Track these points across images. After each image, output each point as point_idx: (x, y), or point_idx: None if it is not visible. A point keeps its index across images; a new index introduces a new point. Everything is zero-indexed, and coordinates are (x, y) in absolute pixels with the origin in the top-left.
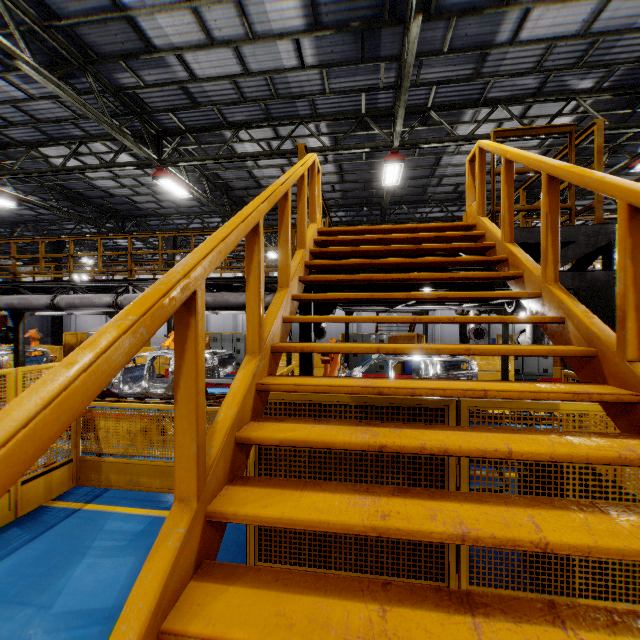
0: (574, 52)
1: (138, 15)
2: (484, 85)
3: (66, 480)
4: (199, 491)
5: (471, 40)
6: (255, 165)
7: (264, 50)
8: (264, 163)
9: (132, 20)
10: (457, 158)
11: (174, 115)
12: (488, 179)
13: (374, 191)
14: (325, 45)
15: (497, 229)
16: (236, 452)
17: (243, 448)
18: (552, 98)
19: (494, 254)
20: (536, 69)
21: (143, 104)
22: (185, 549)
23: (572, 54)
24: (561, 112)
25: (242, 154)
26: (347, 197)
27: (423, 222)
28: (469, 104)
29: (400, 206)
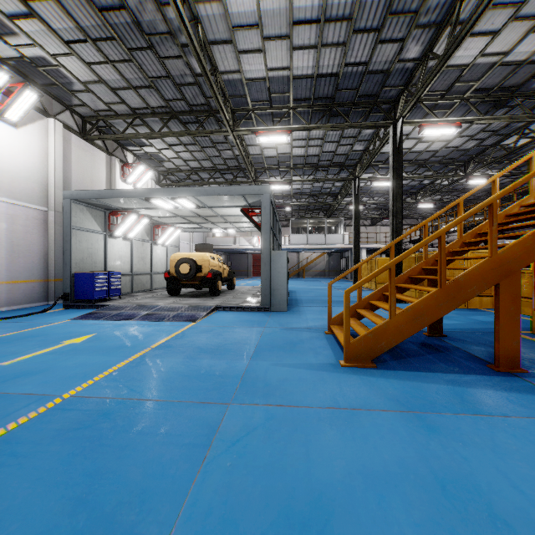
0: None
1: (530, 58)
2: None
3: (489, 304)
4: (460, 236)
5: None
6: None
7: None
8: None
9: (529, 61)
10: None
11: None
12: None
13: None
14: None
15: None
16: (477, 236)
17: (481, 237)
18: None
19: None
20: None
21: None
22: (456, 243)
23: None
24: None
25: None
26: None
27: None
28: None
29: None
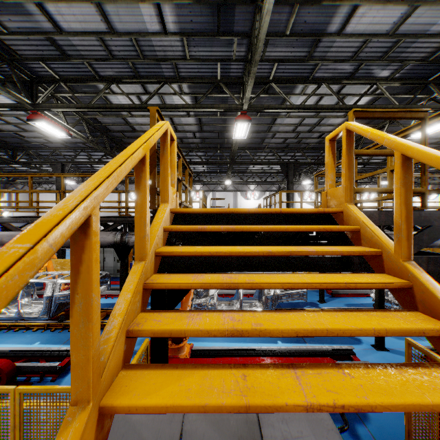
0: (382, 47)
1: None
2: (314, 66)
3: None
4: None
5: (308, 27)
6: (129, 114)
7: (127, 11)
8: (136, 113)
9: None
10: (288, 120)
11: (46, 64)
12: (307, 136)
13: (226, 139)
14: (185, 14)
15: (378, 230)
16: None
17: None
18: (361, 81)
19: (379, 263)
20: (353, 58)
21: (10, 50)
22: None
23: (380, 49)
24: (367, 93)
25: (113, 105)
26: (205, 142)
27: (261, 163)
28: (301, 80)
29: (244, 150)
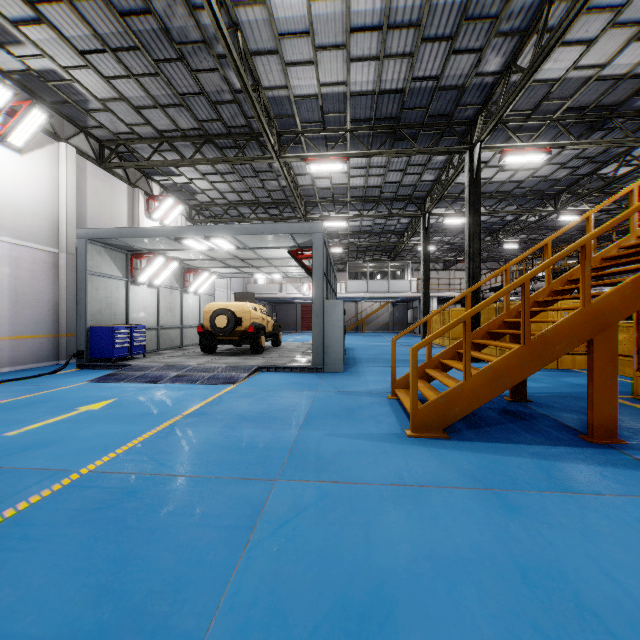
0: None
1: (632, 71)
2: None
3: (583, 363)
4: (548, 284)
5: None
6: None
7: None
8: None
9: (630, 75)
10: None
11: None
12: None
13: None
14: None
15: None
16: (568, 283)
17: (573, 284)
18: None
19: None
20: None
21: None
22: (543, 292)
23: None
24: None
25: None
26: None
27: None
28: None
29: None
